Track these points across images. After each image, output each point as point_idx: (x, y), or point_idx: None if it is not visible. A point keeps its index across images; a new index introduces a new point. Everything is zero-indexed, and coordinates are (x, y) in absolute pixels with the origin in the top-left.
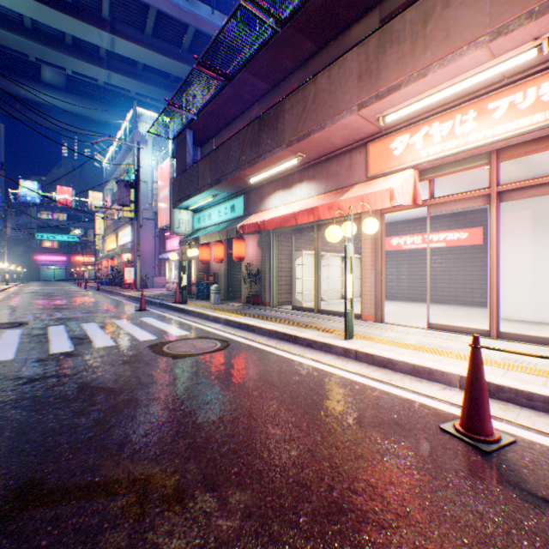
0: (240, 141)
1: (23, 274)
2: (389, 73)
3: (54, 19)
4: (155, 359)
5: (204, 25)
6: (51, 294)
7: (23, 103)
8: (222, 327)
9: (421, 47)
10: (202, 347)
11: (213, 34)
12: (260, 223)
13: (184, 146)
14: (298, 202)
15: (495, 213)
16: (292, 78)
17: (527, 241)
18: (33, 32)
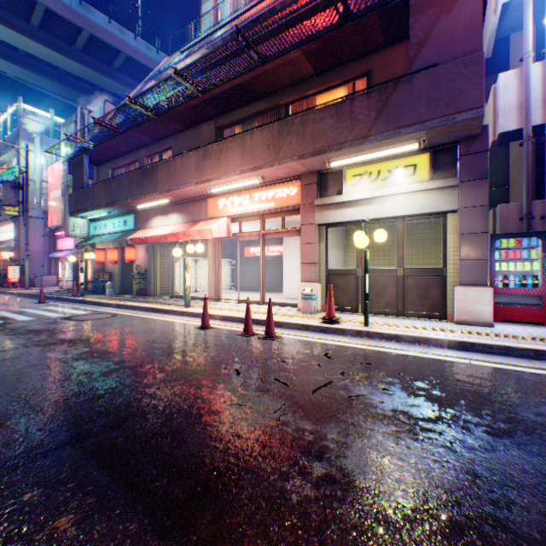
0: (130, 180)
1: None
2: (208, 171)
3: None
4: (69, 322)
5: (101, 32)
6: None
7: None
8: (114, 309)
9: (219, 165)
10: (99, 317)
11: (110, 42)
12: (144, 238)
13: (81, 166)
14: (172, 226)
15: (262, 244)
16: (169, 140)
17: (298, 256)
18: None
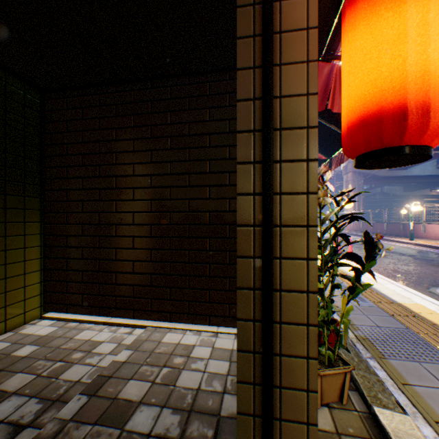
0: None
1: None
2: None
3: None
4: None
5: None
6: None
7: None
8: None
9: None
10: None
11: None
12: None
13: None
14: None
15: None
16: None
17: None
18: None
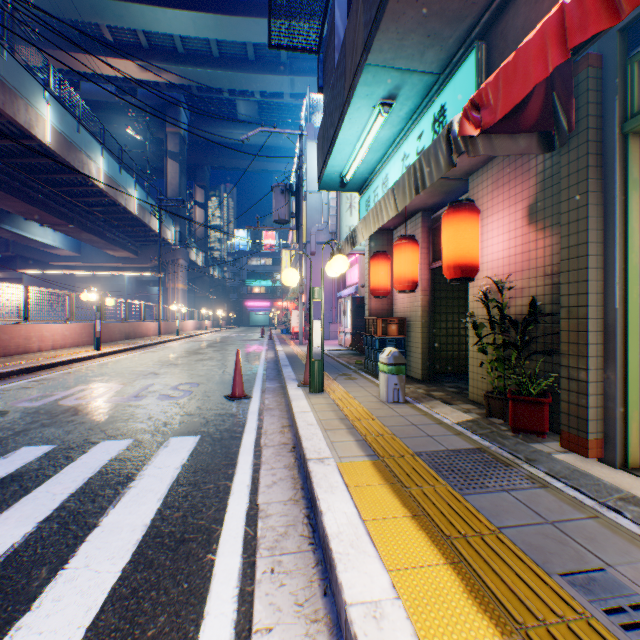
0: None
1: (233, 319)
2: None
3: (231, 29)
4: None
5: None
6: (213, 344)
7: (228, 151)
8: None
9: None
10: None
11: None
12: None
13: (330, 44)
14: None
15: None
16: None
17: None
18: (220, 60)
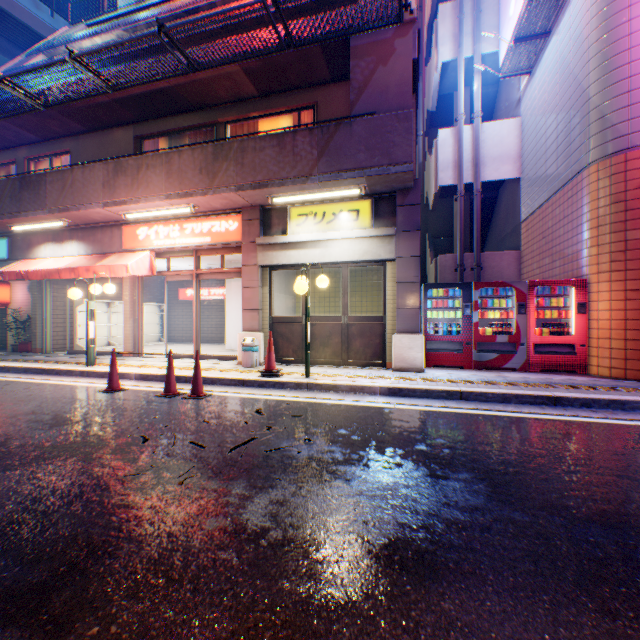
0: None
1: None
2: (122, 191)
3: None
4: None
5: None
6: None
7: None
8: None
9: (138, 185)
10: None
11: None
12: (25, 272)
13: None
14: (70, 258)
15: (197, 285)
16: (67, 141)
17: None
18: None
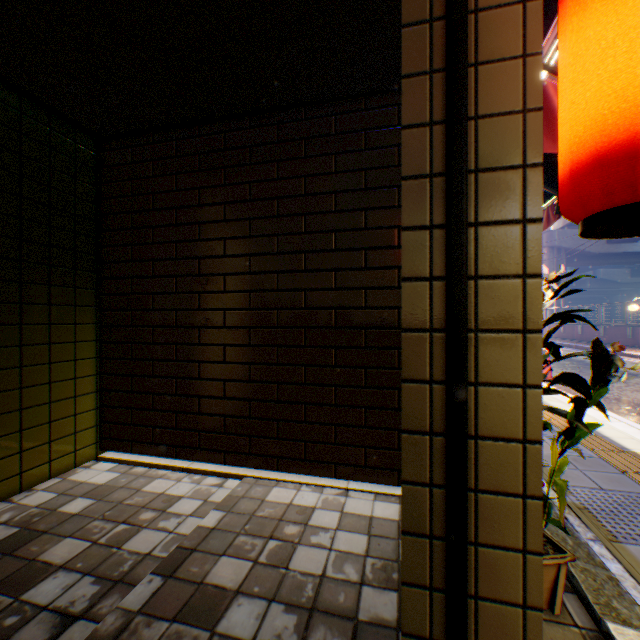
0: None
1: None
2: None
3: None
4: None
5: None
6: None
7: None
8: None
9: None
10: None
11: None
12: None
13: None
14: None
15: None
16: None
17: None
18: None
